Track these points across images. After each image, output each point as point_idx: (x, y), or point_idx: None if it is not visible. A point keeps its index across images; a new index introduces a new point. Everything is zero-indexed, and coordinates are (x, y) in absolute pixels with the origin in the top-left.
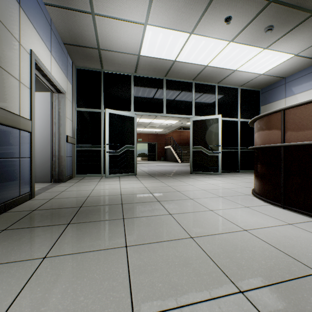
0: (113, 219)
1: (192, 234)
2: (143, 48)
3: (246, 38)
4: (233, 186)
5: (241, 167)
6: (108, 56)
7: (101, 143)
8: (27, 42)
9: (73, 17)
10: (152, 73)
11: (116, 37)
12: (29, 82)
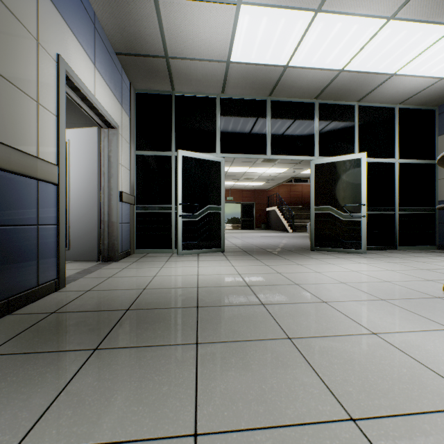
0: (177, 344)
1: (352, 406)
2: (234, 49)
3: (422, 7)
4: (398, 278)
5: (400, 242)
6: (182, 69)
7: (171, 203)
8: (52, 42)
9: (126, 6)
10: (249, 91)
11: (192, 33)
12: (55, 106)
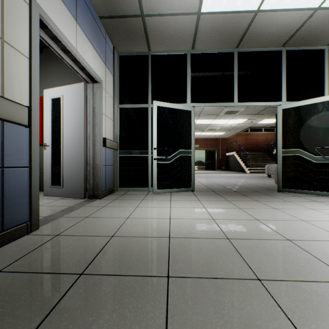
0: None
1: None
2: None
3: None
4: None
5: None
6: (156, 27)
7: (148, 148)
8: None
9: None
10: (217, 45)
11: None
12: (28, 48)
